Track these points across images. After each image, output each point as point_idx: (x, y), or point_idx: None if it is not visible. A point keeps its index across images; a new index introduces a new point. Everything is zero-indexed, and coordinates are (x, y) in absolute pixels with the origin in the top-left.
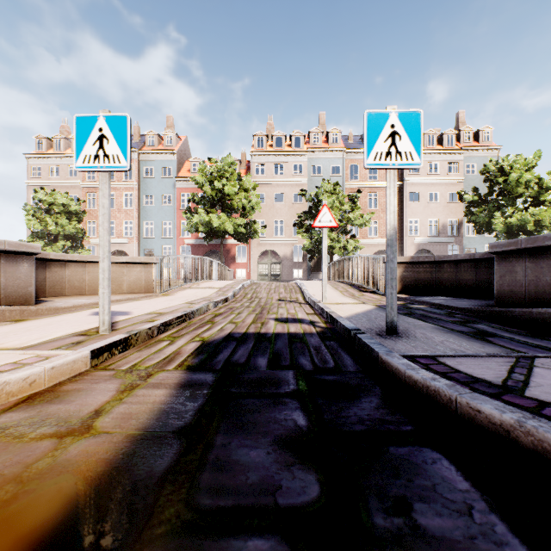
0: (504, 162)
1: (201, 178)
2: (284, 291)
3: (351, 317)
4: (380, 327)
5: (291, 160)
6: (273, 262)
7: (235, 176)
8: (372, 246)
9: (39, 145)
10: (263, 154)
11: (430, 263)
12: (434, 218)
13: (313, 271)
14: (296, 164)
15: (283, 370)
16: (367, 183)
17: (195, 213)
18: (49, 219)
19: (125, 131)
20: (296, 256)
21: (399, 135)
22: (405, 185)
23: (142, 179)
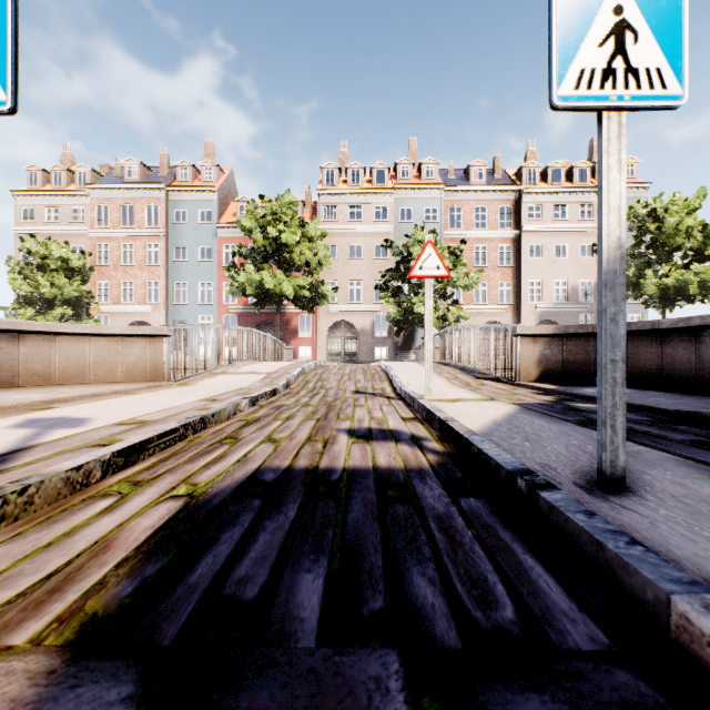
0: (657, 203)
1: (249, 222)
2: (363, 378)
3: (490, 431)
4: (567, 461)
5: (372, 201)
6: (347, 337)
7: (296, 220)
8: (479, 316)
9: (31, 178)
10: (333, 192)
11: (585, 335)
12: (561, 278)
13: (401, 349)
14: (378, 207)
15: (370, 649)
16: (472, 232)
17: (242, 270)
18: (41, 279)
19: (0, 20)
20: (378, 329)
21: (634, 30)
22: (523, 235)
23: (171, 225)
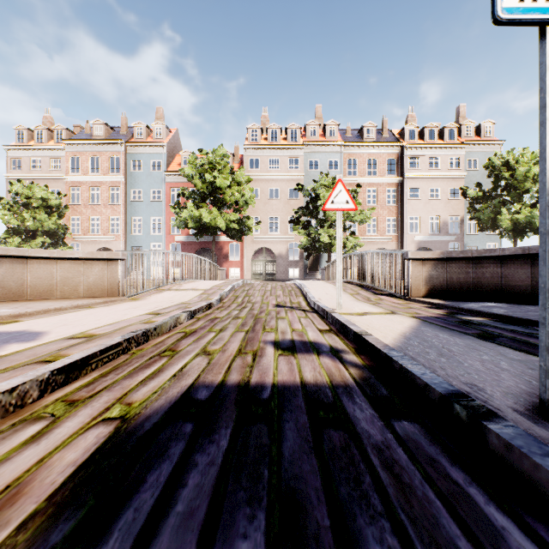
0: (510, 156)
1: (190, 170)
2: (282, 293)
3: (403, 345)
4: (491, 380)
5: (287, 154)
6: (268, 260)
7: (227, 169)
8: (371, 244)
9: (19, 136)
10: (257, 147)
11: (465, 259)
12: (435, 215)
13: (310, 270)
14: (292, 159)
15: None
16: (365, 179)
17: (185, 207)
18: (26, 214)
19: None
20: (292, 254)
21: None
22: (405, 181)
23: (130, 173)
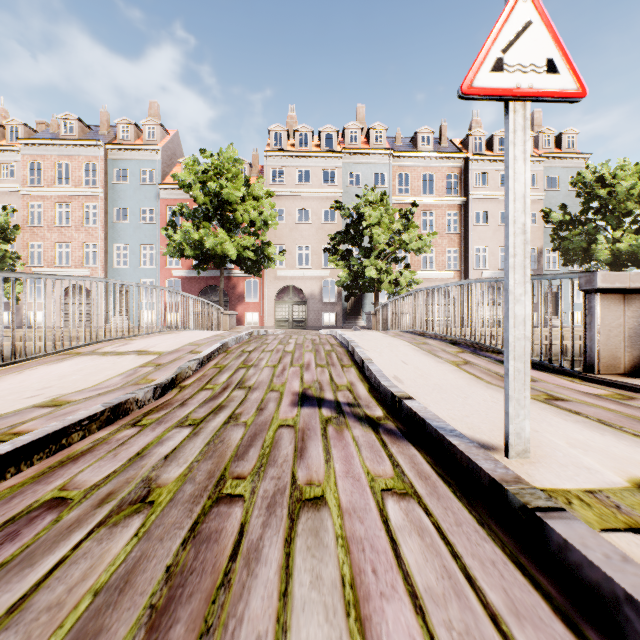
0: (604, 170)
1: (187, 176)
2: (314, 359)
3: None
4: None
5: (320, 164)
6: (295, 302)
7: (241, 179)
8: (427, 282)
9: None
10: (281, 155)
11: None
12: None
13: (350, 315)
14: (326, 174)
15: None
16: (420, 198)
17: (180, 228)
18: None
19: None
20: (326, 295)
21: None
22: (469, 202)
23: (111, 185)
